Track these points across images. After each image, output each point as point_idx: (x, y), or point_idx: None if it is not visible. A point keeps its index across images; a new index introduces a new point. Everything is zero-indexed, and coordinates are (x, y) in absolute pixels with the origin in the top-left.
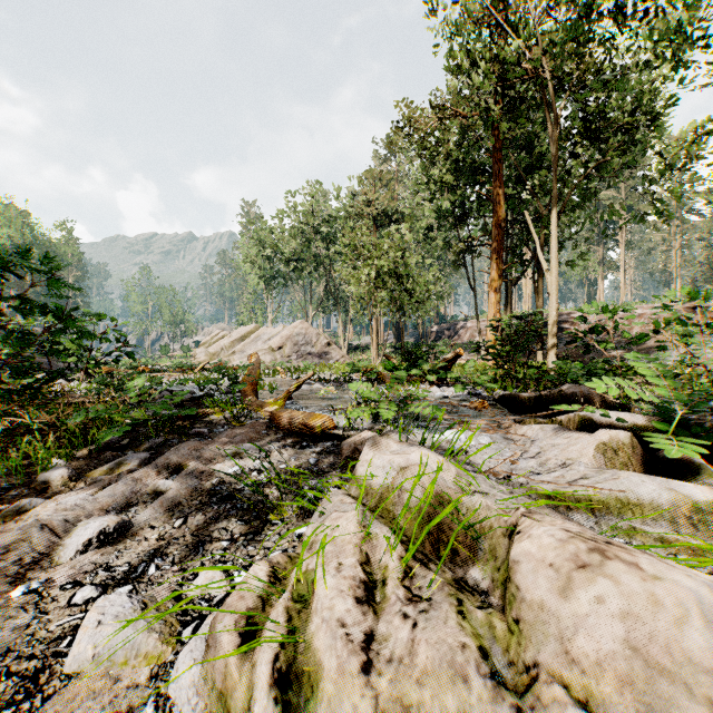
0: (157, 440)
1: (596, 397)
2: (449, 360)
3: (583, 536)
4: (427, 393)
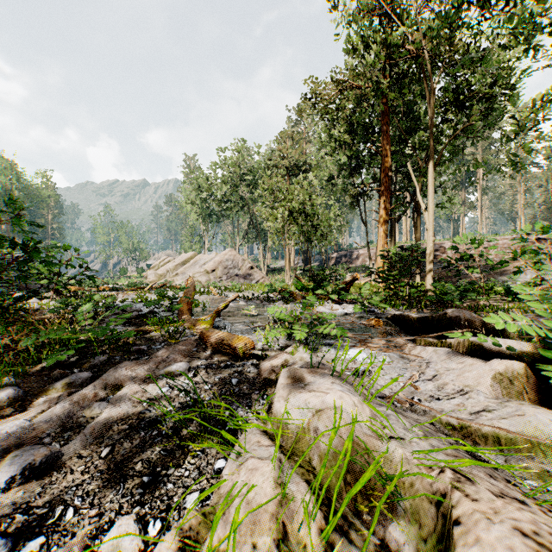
0: (101, 358)
1: (477, 320)
2: (348, 282)
3: (545, 545)
4: (330, 310)
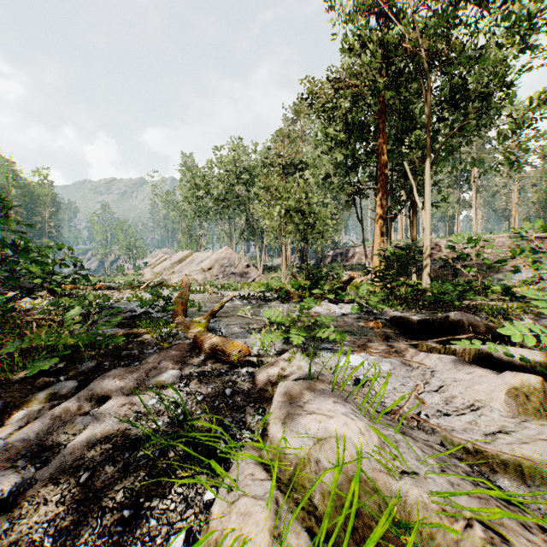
0: (89, 365)
1: (481, 324)
2: (345, 281)
3: None
4: (327, 310)
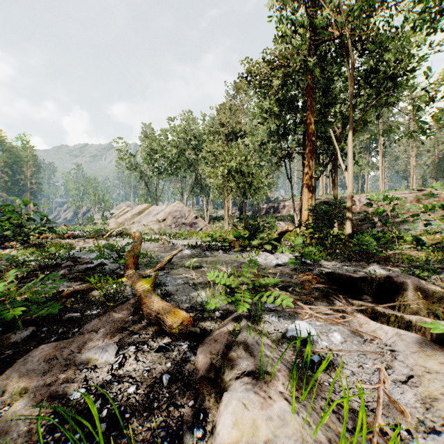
0: (24, 334)
1: (426, 287)
2: (280, 233)
3: None
4: (266, 261)
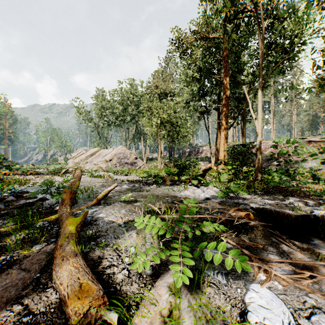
0: None
1: None
2: (204, 170)
3: None
4: (194, 194)
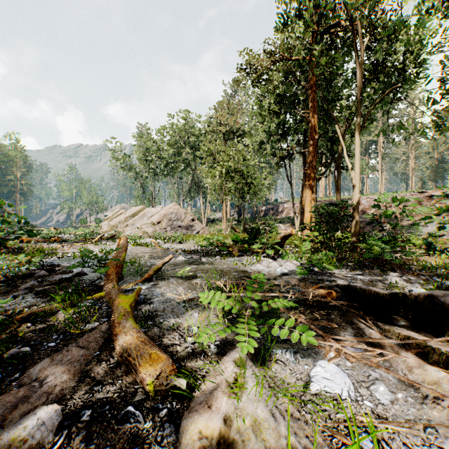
0: None
1: None
2: (282, 237)
3: None
4: (268, 268)
